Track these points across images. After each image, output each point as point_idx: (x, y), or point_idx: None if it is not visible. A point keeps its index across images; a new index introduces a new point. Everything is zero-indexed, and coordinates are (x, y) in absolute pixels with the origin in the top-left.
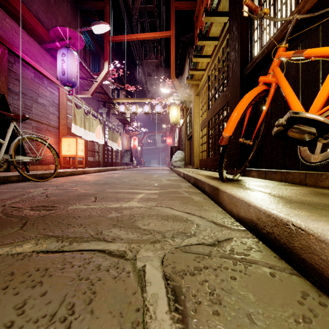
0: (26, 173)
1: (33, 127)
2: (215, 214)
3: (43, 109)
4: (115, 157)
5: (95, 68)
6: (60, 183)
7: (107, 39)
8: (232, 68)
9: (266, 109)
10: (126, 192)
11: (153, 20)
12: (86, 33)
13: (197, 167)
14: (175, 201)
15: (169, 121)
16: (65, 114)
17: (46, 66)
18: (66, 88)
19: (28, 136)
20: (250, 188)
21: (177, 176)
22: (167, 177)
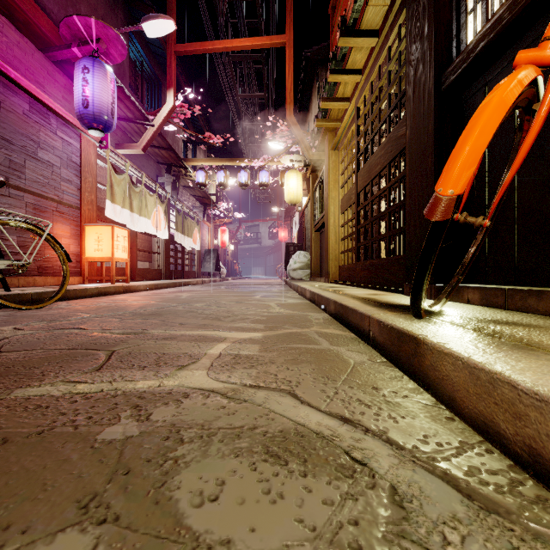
0: (2, 292)
1: (27, 204)
2: (428, 424)
3: (48, 172)
4: (190, 262)
5: (152, 105)
6: (65, 312)
7: (171, 50)
8: (415, 77)
9: (535, 134)
10: (190, 335)
11: (256, 21)
12: (134, 41)
13: (335, 280)
14: (302, 368)
15: (283, 201)
16: (92, 184)
17: (55, 92)
18: (91, 132)
19: (3, 219)
20: (523, 345)
21: (298, 297)
22: (280, 298)
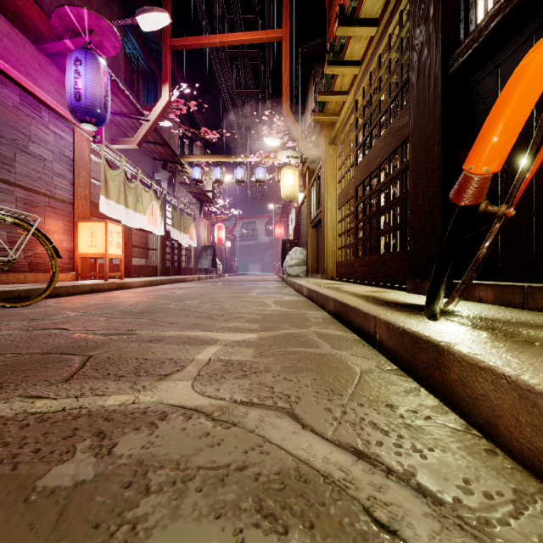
0: None
1: (17, 199)
2: (466, 460)
3: (40, 167)
4: (186, 258)
5: (148, 101)
6: (51, 310)
7: (166, 44)
8: (419, 62)
9: None
10: (179, 337)
11: (252, 17)
12: (130, 36)
13: (332, 276)
14: (302, 378)
15: (279, 198)
16: (86, 179)
17: (47, 85)
18: (84, 126)
19: None
20: None
21: (295, 294)
22: (277, 295)
